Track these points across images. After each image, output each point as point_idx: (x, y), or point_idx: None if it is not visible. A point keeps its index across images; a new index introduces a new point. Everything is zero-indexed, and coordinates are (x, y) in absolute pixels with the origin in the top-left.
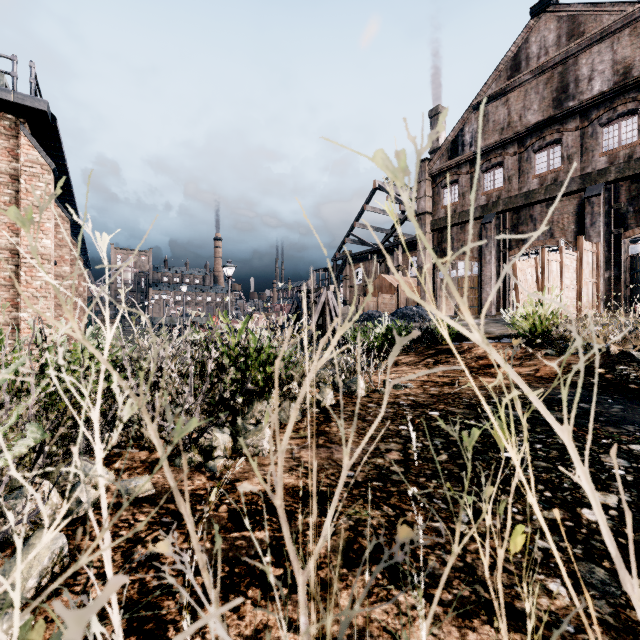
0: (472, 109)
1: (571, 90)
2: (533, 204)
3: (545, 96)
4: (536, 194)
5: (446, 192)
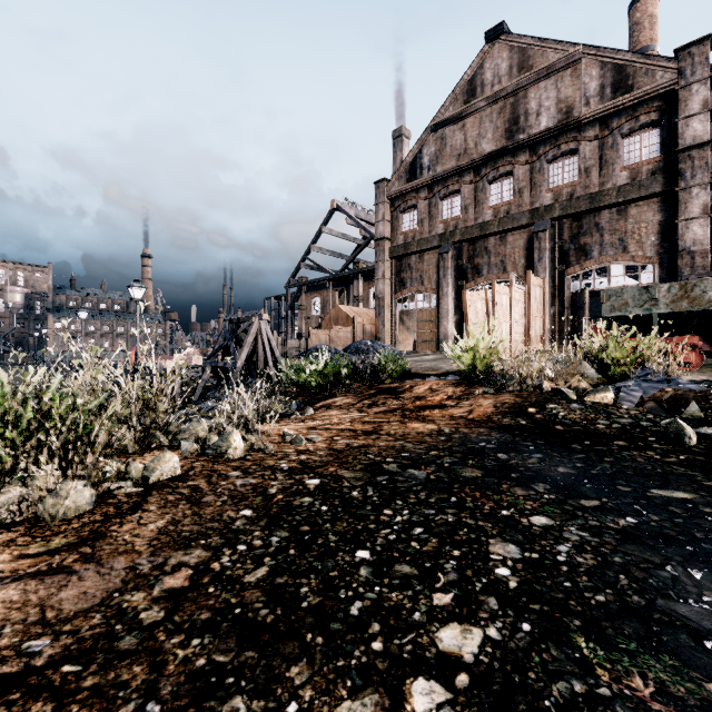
0: (430, 130)
1: (521, 123)
2: (488, 236)
3: (498, 126)
4: (490, 226)
5: (405, 217)
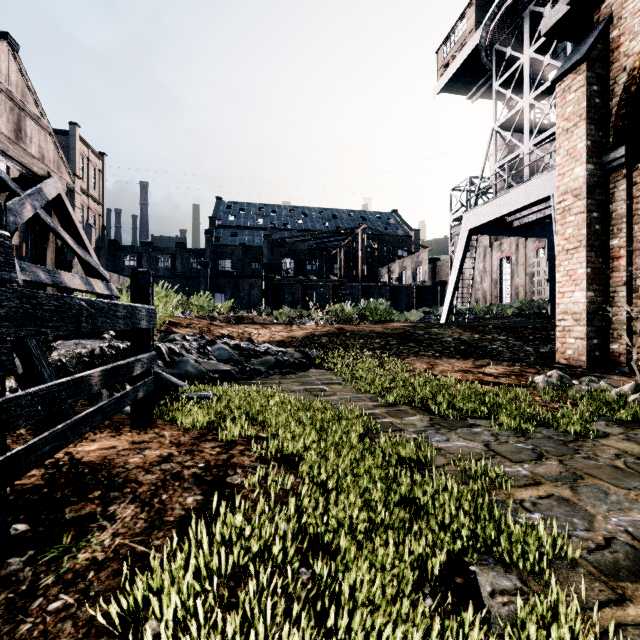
0: None
1: None
2: None
3: None
4: None
5: None
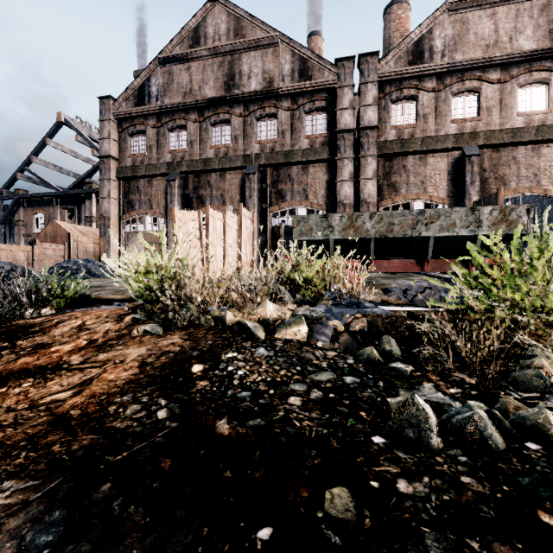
0: (158, 62)
1: (237, 80)
2: (210, 171)
3: (219, 77)
4: (212, 163)
5: (134, 141)
